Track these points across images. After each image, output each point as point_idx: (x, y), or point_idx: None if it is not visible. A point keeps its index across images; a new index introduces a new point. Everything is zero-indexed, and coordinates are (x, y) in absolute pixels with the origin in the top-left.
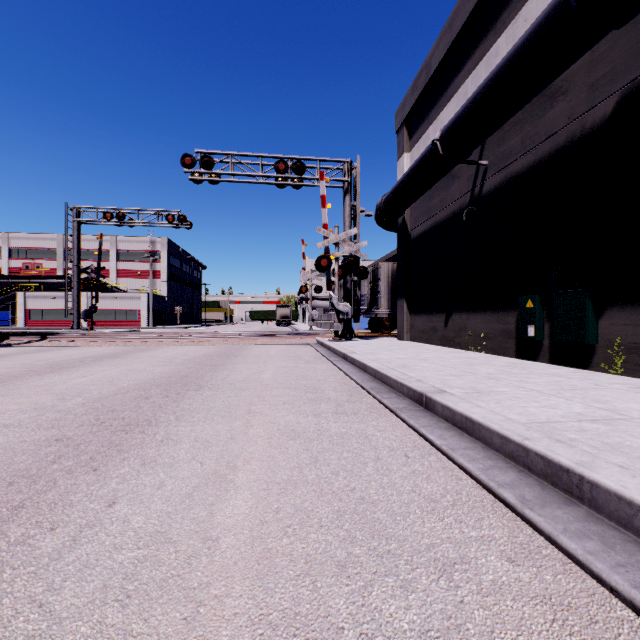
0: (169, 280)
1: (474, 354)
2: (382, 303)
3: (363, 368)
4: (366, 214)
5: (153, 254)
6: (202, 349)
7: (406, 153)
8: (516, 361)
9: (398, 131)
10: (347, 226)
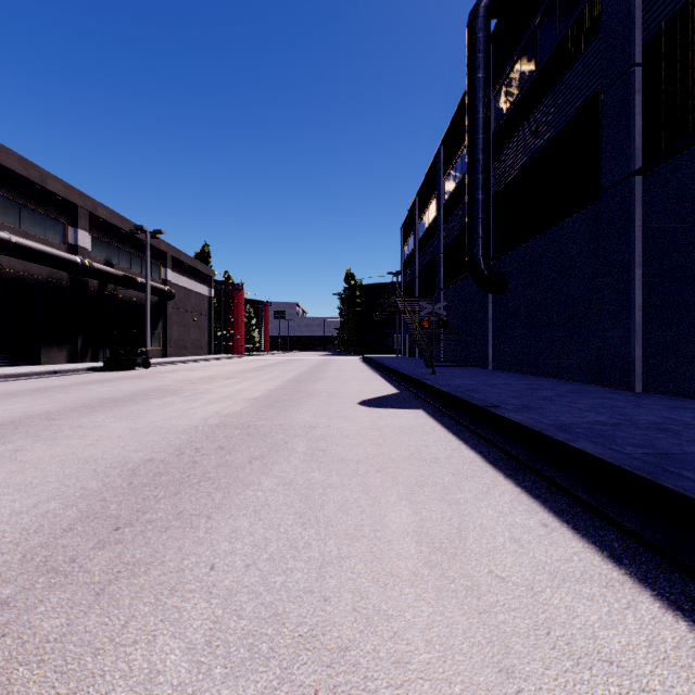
0: None
1: None
2: None
3: None
4: None
5: None
6: None
7: None
8: None
9: None
10: None
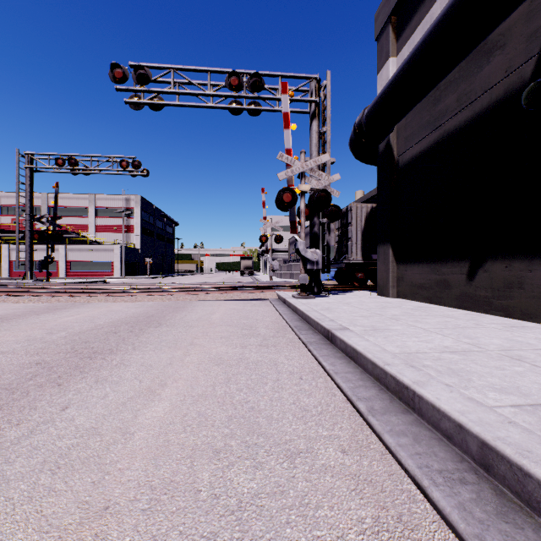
0: (142, 234)
1: None
2: (354, 251)
3: (397, 392)
4: None
5: (128, 210)
6: (130, 308)
7: (392, 58)
8: None
9: (379, 36)
10: (314, 157)
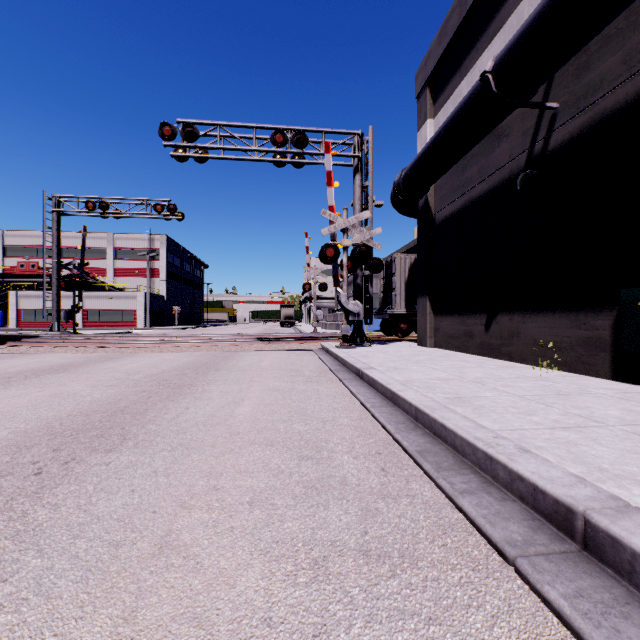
0: (168, 279)
1: (540, 371)
2: (397, 302)
3: (391, 398)
4: (376, 204)
5: (151, 252)
6: (182, 357)
7: (429, 120)
8: (622, 387)
9: (419, 95)
10: (357, 210)
